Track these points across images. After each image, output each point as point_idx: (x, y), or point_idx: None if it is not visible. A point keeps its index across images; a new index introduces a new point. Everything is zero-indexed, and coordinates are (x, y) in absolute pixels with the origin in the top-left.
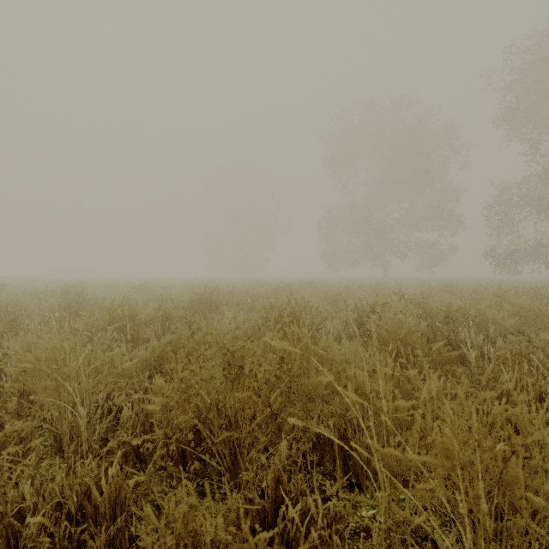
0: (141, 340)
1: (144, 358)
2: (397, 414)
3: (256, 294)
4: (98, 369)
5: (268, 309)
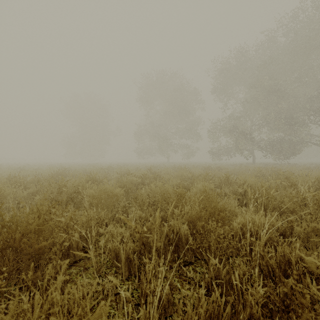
0: (28, 188)
1: (30, 192)
2: (89, 190)
3: (89, 171)
4: (14, 194)
5: (85, 176)
